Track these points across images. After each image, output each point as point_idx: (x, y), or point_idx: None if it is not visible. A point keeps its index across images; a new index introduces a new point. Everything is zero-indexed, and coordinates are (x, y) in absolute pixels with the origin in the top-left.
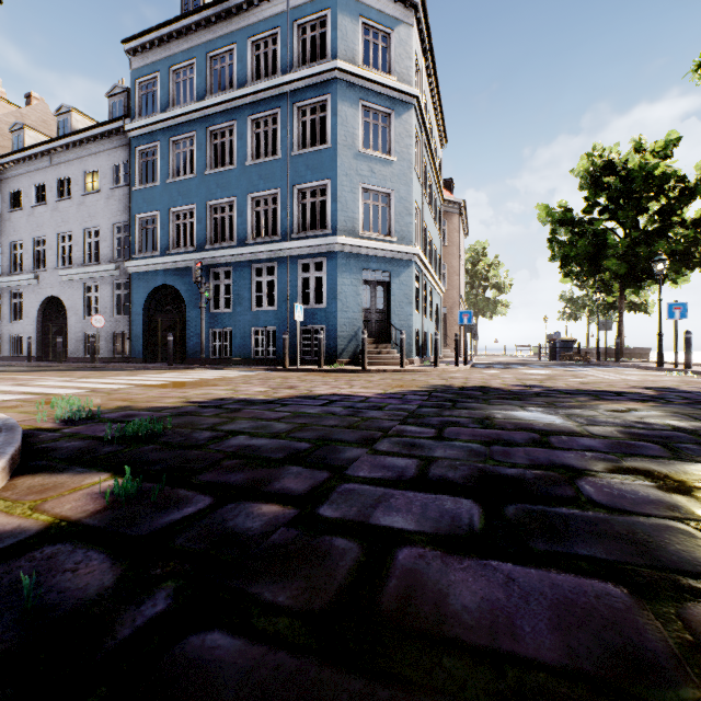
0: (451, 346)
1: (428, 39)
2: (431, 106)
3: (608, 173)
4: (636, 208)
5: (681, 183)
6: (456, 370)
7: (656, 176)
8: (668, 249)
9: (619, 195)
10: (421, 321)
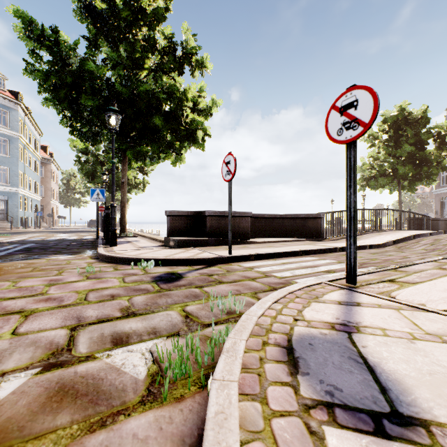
0: (47, 222)
1: (27, 111)
2: (31, 127)
3: None
4: None
5: None
6: (34, 230)
7: None
8: None
9: None
10: (24, 213)
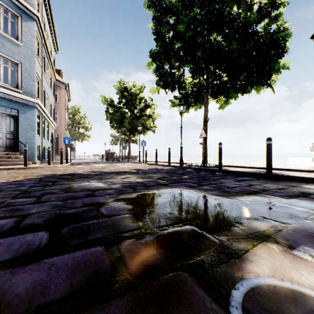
0: None
1: None
2: (48, 27)
3: (126, 91)
4: (134, 106)
5: (145, 102)
6: (61, 166)
7: (139, 97)
8: (142, 122)
9: (129, 100)
10: (41, 140)
